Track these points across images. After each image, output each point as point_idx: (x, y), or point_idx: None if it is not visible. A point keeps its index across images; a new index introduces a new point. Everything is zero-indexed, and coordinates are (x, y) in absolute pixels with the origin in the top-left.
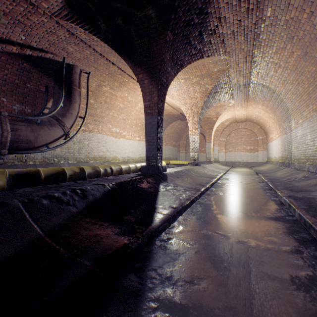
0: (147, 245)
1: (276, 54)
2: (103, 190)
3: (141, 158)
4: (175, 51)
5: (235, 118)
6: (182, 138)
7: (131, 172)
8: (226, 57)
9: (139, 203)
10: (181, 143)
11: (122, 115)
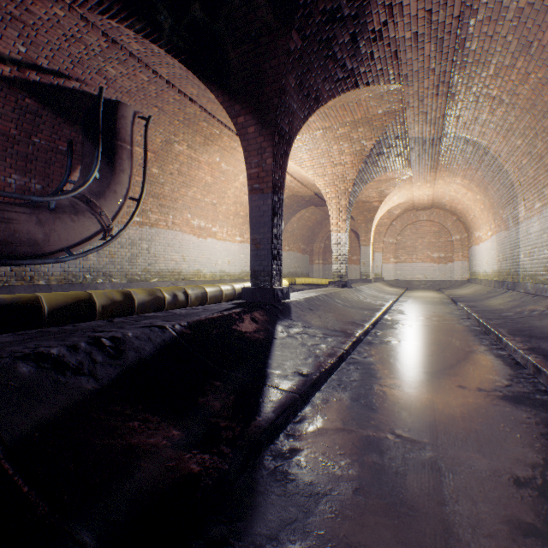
0: (244, 471)
1: (495, 78)
2: (160, 338)
3: (245, 274)
4: (306, 72)
5: (412, 203)
6: (318, 238)
7: (224, 299)
8: (400, 87)
9: (233, 366)
10: (315, 248)
11: (210, 196)
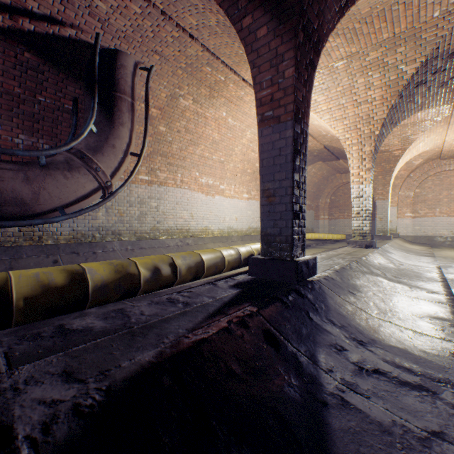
0: None
1: None
2: None
3: (252, 230)
4: None
5: (439, 150)
6: (323, 194)
7: (226, 267)
8: None
9: None
10: (320, 203)
11: (218, 154)
